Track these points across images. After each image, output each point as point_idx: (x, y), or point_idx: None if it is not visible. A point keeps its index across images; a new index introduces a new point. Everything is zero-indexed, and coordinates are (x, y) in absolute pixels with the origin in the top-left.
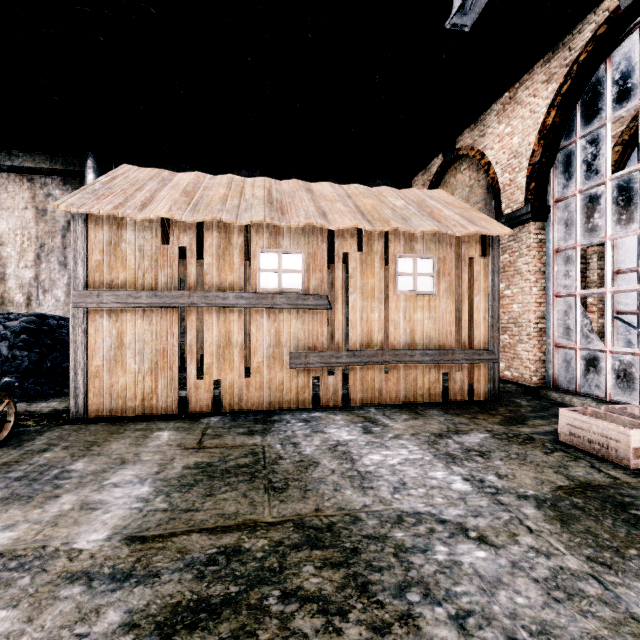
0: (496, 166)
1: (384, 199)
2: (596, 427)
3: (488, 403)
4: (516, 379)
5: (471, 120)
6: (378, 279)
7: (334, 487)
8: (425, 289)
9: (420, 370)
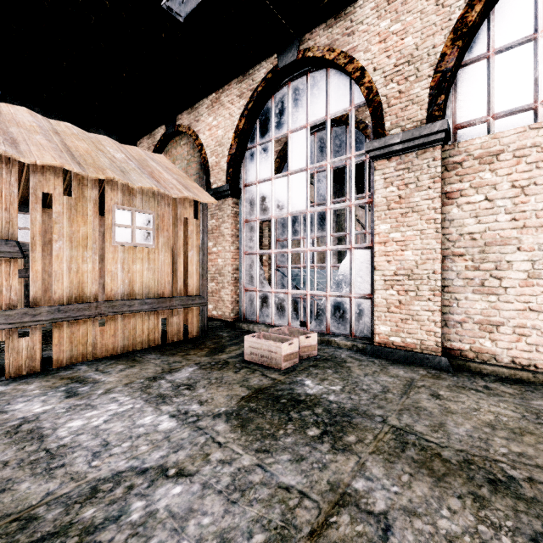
0: (207, 148)
1: (103, 148)
2: (265, 345)
3: (199, 339)
4: (220, 317)
5: (188, 104)
6: (92, 228)
7: (1, 487)
8: (145, 242)
9: (140, 318)
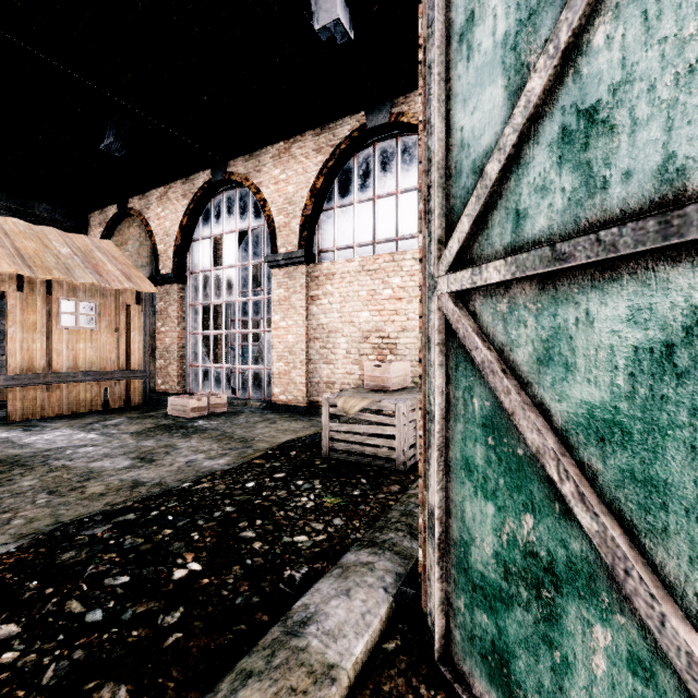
0: (156, 236)
1: (49, 243)
2: (180, 402)
3: (140, 406)
4: (168, 390)
5: (139, 192)
6: (41, 316)
7: None
8: (88, 326)
9: (83, 387)
